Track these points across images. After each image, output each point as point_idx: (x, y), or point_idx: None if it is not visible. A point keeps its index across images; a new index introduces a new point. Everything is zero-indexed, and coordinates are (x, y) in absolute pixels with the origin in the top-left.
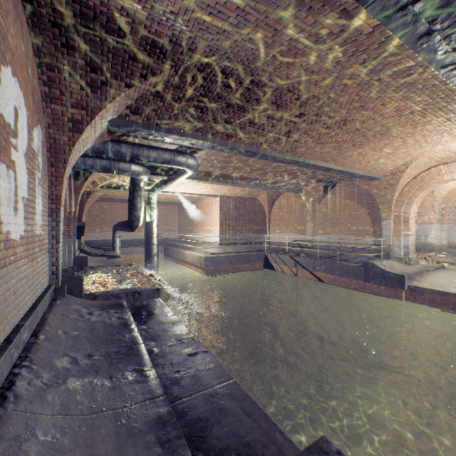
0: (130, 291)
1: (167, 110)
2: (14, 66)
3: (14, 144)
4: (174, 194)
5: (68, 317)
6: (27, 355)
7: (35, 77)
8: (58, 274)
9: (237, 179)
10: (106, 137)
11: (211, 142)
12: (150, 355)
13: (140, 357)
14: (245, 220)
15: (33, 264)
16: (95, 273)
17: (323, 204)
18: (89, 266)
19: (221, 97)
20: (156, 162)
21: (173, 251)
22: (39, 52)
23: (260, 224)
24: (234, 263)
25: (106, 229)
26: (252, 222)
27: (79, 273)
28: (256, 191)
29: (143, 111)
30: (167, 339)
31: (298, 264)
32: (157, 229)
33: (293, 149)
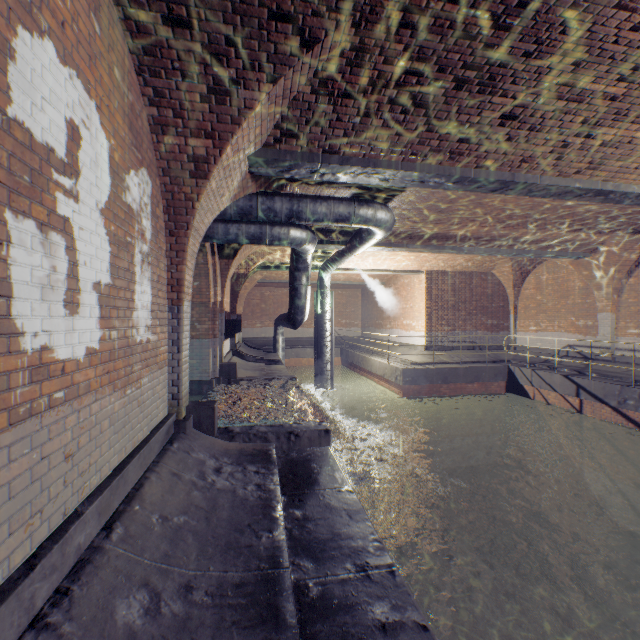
0: (282, 430)
1: (339, 120)
2: (66, 46)
3: (66, 188)
4: (354, 273)
5: (179, 479)
6: (69, 587)
7: (134, 90)
8: (179, 399)
9: (459, 240)
10: (251, 187)
11: (420, 172)
12: (301, 605)
13: (276, 616)
14: (470, 309)
15: (126, 392)
16: (244, 389)
17: (638, 276)
18: (238, 378)
19: (445, 68)
20: (325, 221)
21: (353, 356)
22: (135, 45)
23: (497, 315)
24: (452, 382)
25: (267, 323)
26: (483, 313)
27: (225, 387)
28: (491, 260)
29: (301, 129)
30: (336, 559)
31: (583, 392)
32: (330, 325)
33: (595, 164)
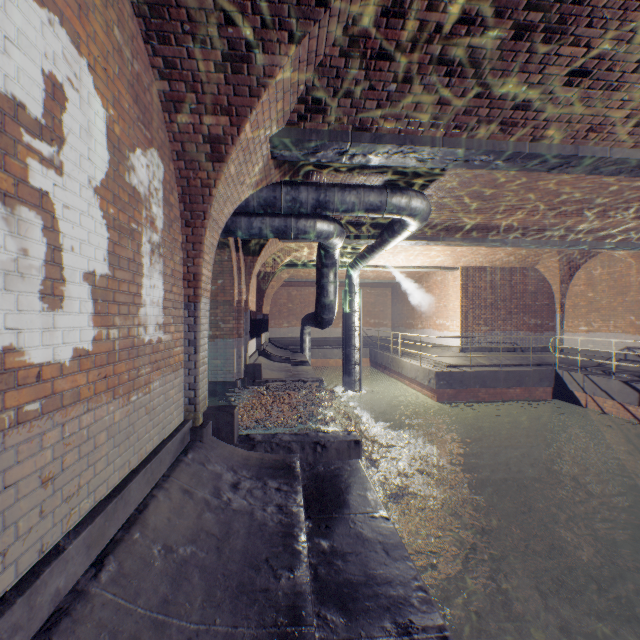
0: (307, 439)
1: (372, 89)
2: None
3: (44, 155)
4: (384, 271)
5: (190, 497)
6: None
7: (141, 59)
8: (196, 404)
9: (502, 231)
10: (274, 174)
11: (464, 148)
12: None
13: None
14: (510, 308)
15: (130, 399)
16: (269, 391)
17: None
18: (263, 379)
19: (503, 11)
20: (354, 212)
21: (383, 357)
22: (140, 5)
23: (541, 314)
24: (491, 386)
25: (294, 322)
26: (524, 312)
27: (250, 389)
28: (535, 254)
29: (328, 102)
30: (371, 614)
31: None
32: (358, 324)
33: None
